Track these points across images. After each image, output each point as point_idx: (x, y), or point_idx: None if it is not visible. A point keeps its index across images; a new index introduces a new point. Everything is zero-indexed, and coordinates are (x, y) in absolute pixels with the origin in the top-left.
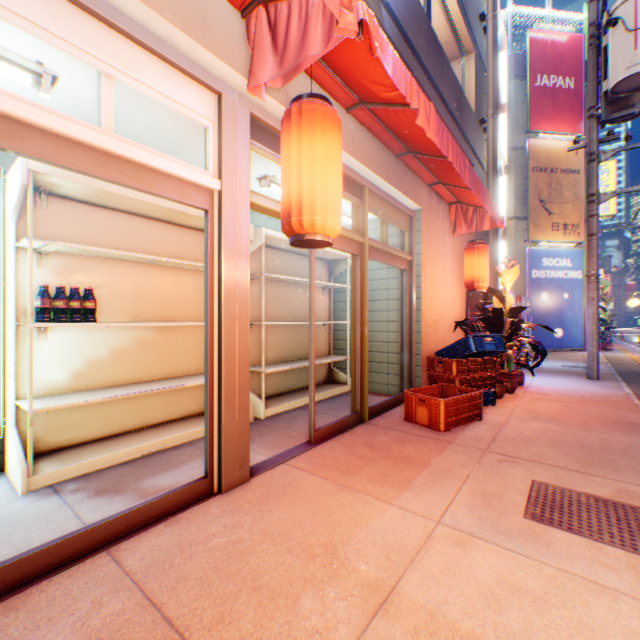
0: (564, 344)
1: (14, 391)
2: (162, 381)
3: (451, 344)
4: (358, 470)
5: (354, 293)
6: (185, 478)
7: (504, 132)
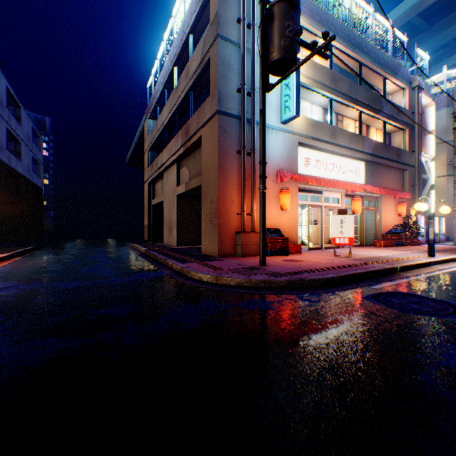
0: None
1: (306, 235)
2: None
3: (388, 231)
4: (362, 248)
5: (360, 219)
6: None
7: (431, 144)
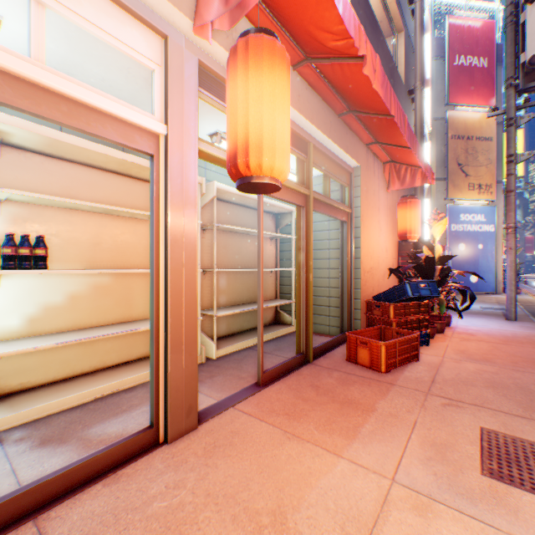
0: (479, 288)
1: None
2: (117, 325)
3: (388, 289)
4: (305, 416)
5: (299, 242)
6: (133, 425)
7: (428, 103)
